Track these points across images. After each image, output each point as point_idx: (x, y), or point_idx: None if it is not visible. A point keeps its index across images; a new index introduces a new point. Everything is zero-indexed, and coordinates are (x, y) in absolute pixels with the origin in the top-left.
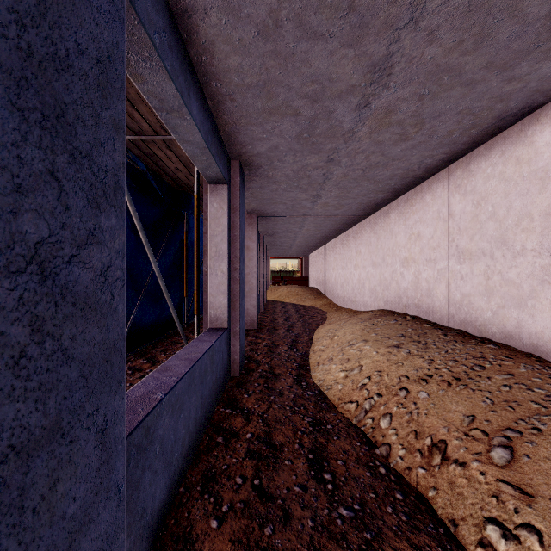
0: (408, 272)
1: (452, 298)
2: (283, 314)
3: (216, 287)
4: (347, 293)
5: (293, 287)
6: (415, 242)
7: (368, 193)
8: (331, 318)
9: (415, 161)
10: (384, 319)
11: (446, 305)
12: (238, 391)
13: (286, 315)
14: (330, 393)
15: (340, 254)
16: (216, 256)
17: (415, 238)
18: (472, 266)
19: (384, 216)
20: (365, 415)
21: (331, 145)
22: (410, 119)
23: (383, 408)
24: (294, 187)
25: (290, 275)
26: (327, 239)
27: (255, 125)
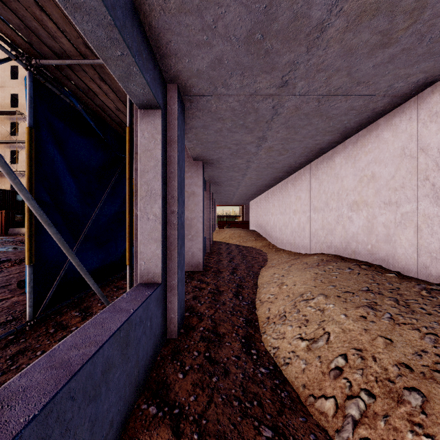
0: (358, 216)
1: (425, 246)
2: (227, 255)
3: (147, 234)
4: (286, 235)
5: (235, 230)
6: (368, 184)
7: (315, 134)
8: (272, 259)
9: (383, 85)
10: (336, 267)
11: (415, 253)
12: (171, 366)
13: (230, 256)
14: (289, 373)
15: (279, 200)
16: (147, 197)
17: (368, 180)
18: None
19: (327, 161)
20: (353, 430)
21: (289, 57)
22: None
23: (384, 425)
24: (240, 126)
25: (233, 219)
26: (266, 188)
27: (190, 13)
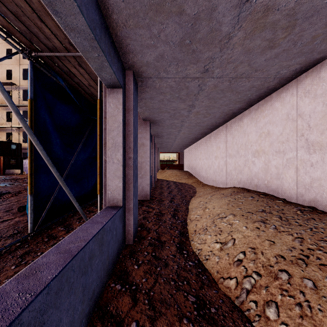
0: (259, 161)
1: (301, 181)
2: (167, 189)
3: (113, 173)
4: (209, 175)
5: (173, 171)
6: (265, 138)
7: (229, 103)
8: (200, 191)
9: (273, 72)
10: (242, 196)
11: (295, 186)
12: (129, 261)
13: (169, 189)
14: (208, 264)
15: (204, 149)
16: (113, 147)
17: (265, 136)
18: (323, 155)
19: (238, 121)
20: (247, 296)
21: (208, 54)
22: (284, 20)
23: (265, 292)
24: (176, 97)
25: (171, 163)
26: (196, 140)
27: (143, 28)
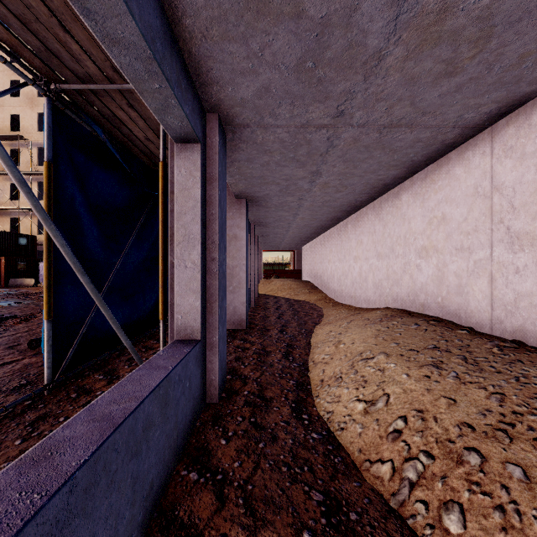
0: (427, 264)
1: (499, 297)
2: (276, 310)
3: (185, 284)
4: (345, 287)
5: (285, 281)
6: (438, 227)
7: (378, 168)
8: (329, 315)
9: (452, 116)
10: (401, 322)
11: (488, 306)
12: (212, 431)
13: (279, 312)
14: (344, 438)
15: (337, 245)
16: (185, 242)
17: (438, 223)
18: (536, 255)
19: (393, 199)
20: (410, 493)
21: (344, 86)
22: (472, 27)
23: (442, 485)
24: (290, 159)
25: (282, 268)
26: (322, 230)
27: (234, 41)
